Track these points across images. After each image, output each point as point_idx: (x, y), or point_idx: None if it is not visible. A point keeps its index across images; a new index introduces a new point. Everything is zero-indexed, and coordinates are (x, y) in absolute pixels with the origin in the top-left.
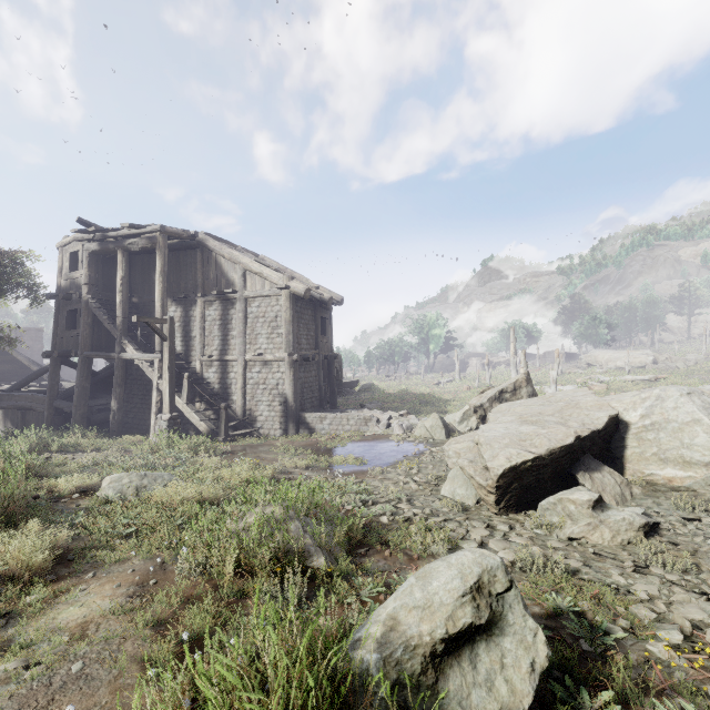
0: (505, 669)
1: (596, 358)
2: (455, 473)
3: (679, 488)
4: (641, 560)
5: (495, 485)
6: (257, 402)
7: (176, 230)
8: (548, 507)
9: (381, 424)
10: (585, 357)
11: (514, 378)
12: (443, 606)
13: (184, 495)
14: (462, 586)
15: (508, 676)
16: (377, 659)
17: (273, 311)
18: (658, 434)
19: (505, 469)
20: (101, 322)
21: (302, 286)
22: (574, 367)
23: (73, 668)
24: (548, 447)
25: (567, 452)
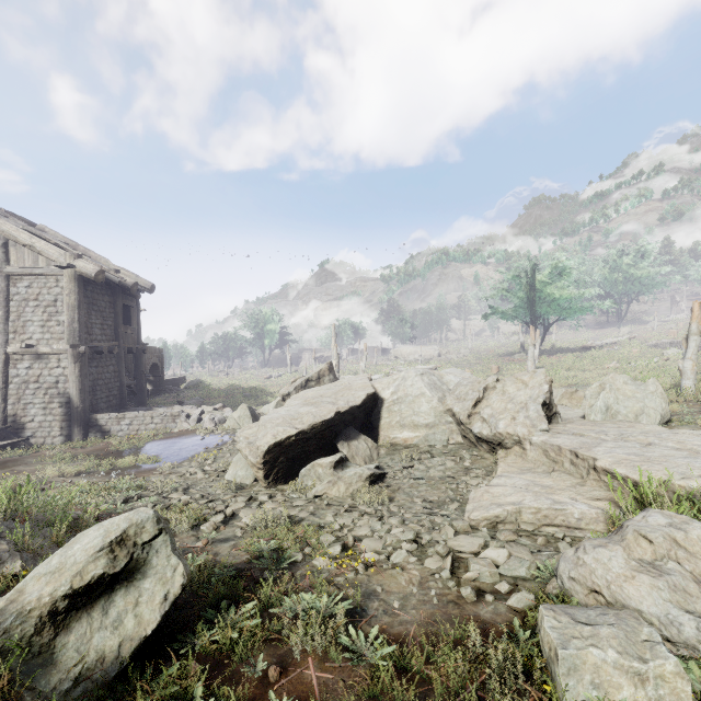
0: (138, 606)
1: (401, 352)
2: (239, 456)
3: (410, 446)
4: (357, 502)
5: (262, 461)
6: (26, 405)
7: None
8: (305, 474)
9: (190, 419)
10: (394, 351)
11: (319, 368)
12: (75, 565)
13: None
14: (100, 542)
15: (140, 611)
16: None
17: (51, 293)
18: (401, 406)
19: (270, 445)
20: None
21: (92, 267)
22: (385, 360)
23: None
24: (311, 423)
25: (329, 425)
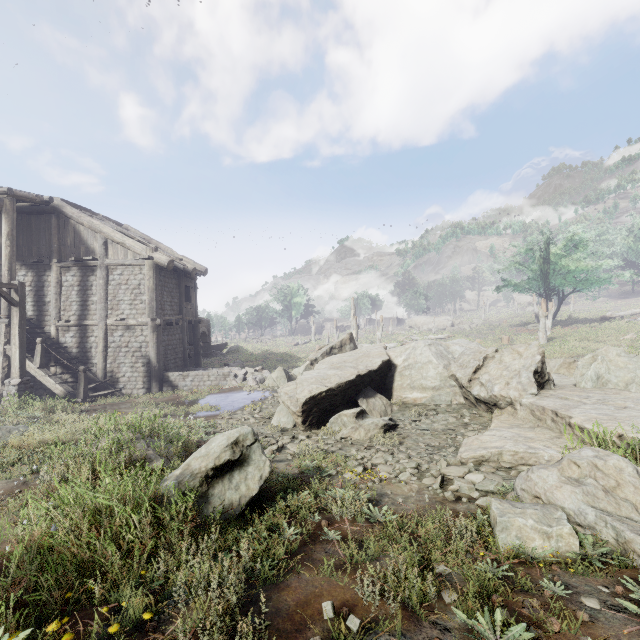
0: (247, 480)
1: (415, 323)
2: (282, 407)
3: (419, 404)
4: (374, 443)
5: (301, 410)
6: (120, 364)
7: (27, 194)
8: (334, 421)
9: (238, 378)
10: (408, 322)
11: (341, 338)
12: (215, 453)
13: (42, 438)
14: (226, 442)
15: (248, 483)
16: (175, 483)
17: (136, 279)
18: (411, 371)
19: (307, 398)
20: None
21: (165, 258)
22: (400, 329)
23: None
24: (337, 382)
25: (351, 385)
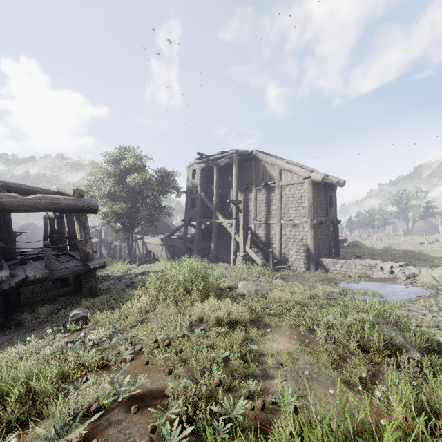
0: None
1: None
2: None
3: None
4: None
5: None
6: (289, 249)
7: (242, 151)
8: None
9: (384, 270)
10: None
11: None
12: None
13: (287, 298)
14: None
15: None
16: None
17: (299, 193)
18: None
19: None
20: (205, 203)
21: (319, 176)
22: None
23: (305, 372)
24: None
25: None
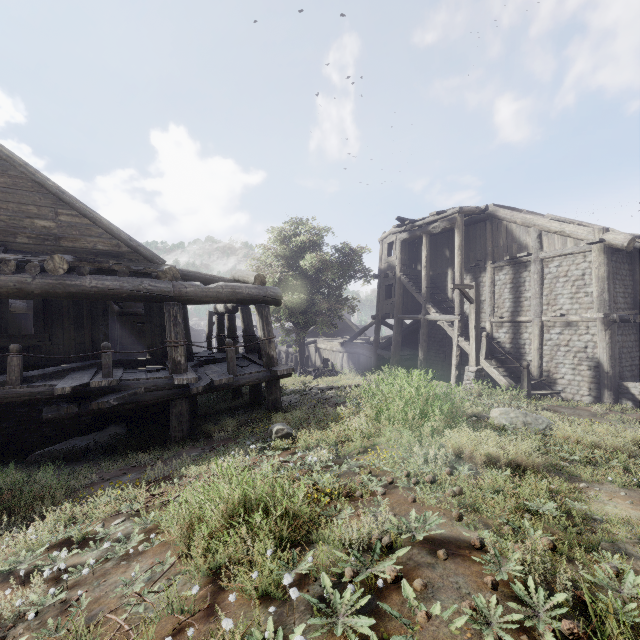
0: None
1: None
2: None
3: None
4: None
5: None
6: (557, 364)
7: (470, 208)
8: None
9: None
10: None
11: None
12: None
13: (593, 439)
14: None
15: None
16: None
17: (578, 269)
18: None
19: None
20: (407, 292)
21: (622, 237)
22: None
23: None
24: None
25: None
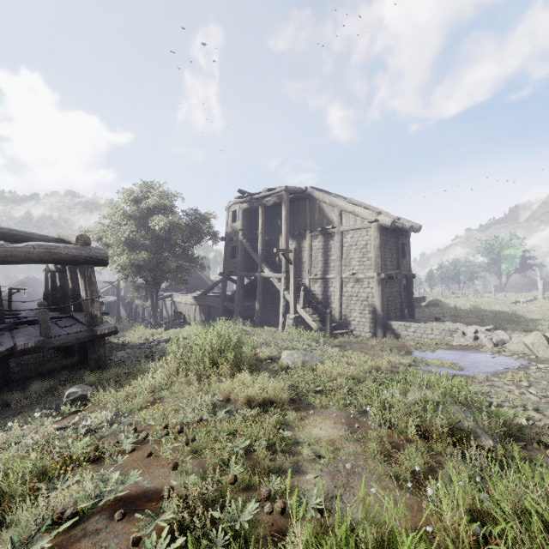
0: None
1: None
2: None
3: None
4: None
5: None
6: (351, 310)
7: (294, 188)
8: None
9: (467, 336)
10: None
11: None
12: None
13: (340, 371)
14: None
15: None
16: None
17: (363, 240)
18: None
19: None
20: (248, 253)
21: (388, 219)
22: None
23: (347, 466)
24: None
25: None
